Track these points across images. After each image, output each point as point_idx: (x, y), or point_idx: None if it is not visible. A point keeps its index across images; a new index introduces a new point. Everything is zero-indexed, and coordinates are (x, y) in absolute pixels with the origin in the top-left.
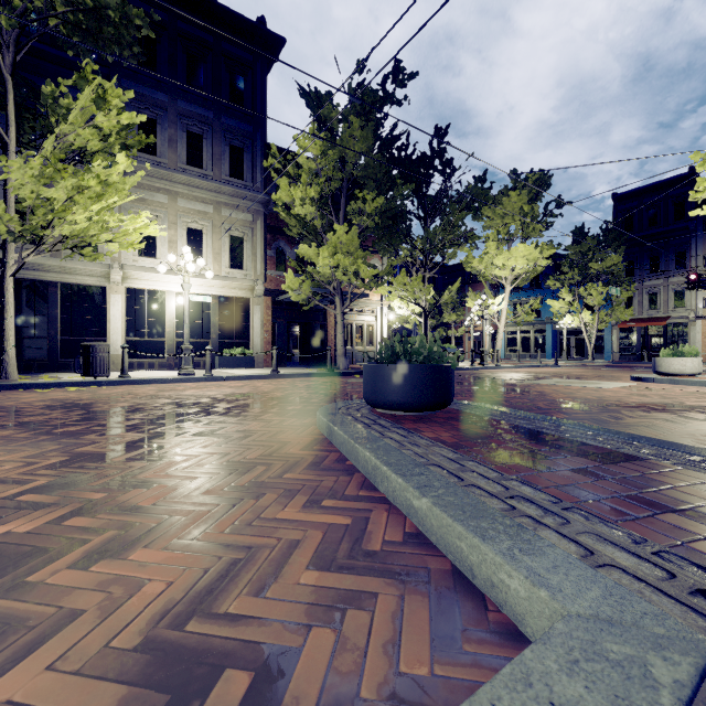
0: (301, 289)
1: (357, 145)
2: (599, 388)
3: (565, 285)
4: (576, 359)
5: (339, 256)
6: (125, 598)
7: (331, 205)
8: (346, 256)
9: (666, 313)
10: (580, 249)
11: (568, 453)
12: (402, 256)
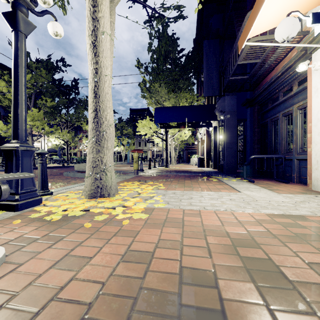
0: (8, 131)
1: (43, 79)
2: (122, 168)
3: (116, 136)
4: (119, 162)
5: (36, 122)
6: (78, 182)
7: (28, 98)
8: (37, 121)
9: (143, 148)
10: (121, 125)
11: (115, 173)
12: (57, 120)
